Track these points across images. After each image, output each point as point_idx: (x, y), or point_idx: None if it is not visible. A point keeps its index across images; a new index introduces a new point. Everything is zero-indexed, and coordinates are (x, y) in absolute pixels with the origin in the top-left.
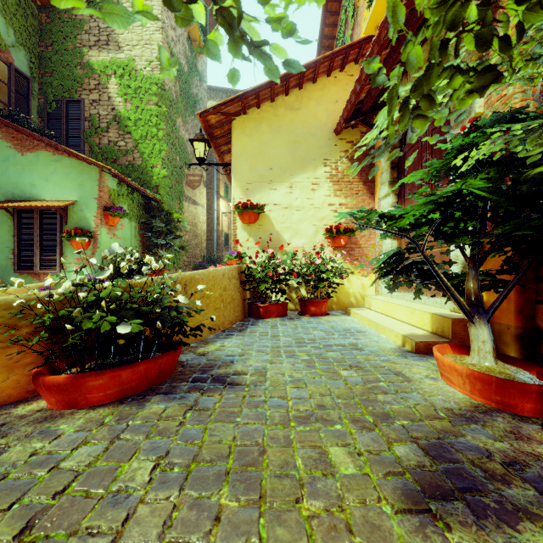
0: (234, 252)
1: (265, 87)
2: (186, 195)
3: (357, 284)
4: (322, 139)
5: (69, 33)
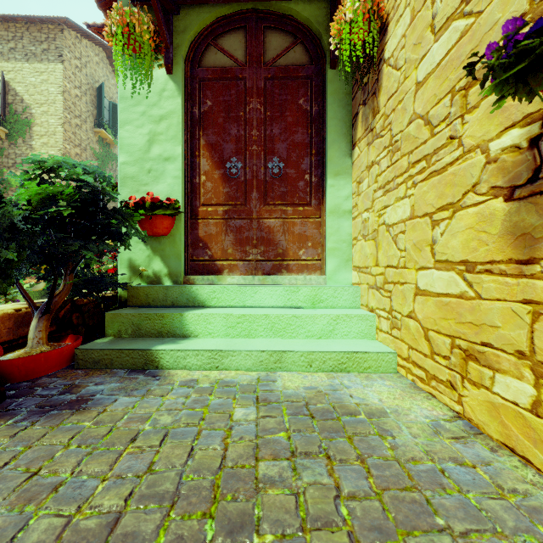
0: None
1: None
2: None
3: None
4: None
5: None
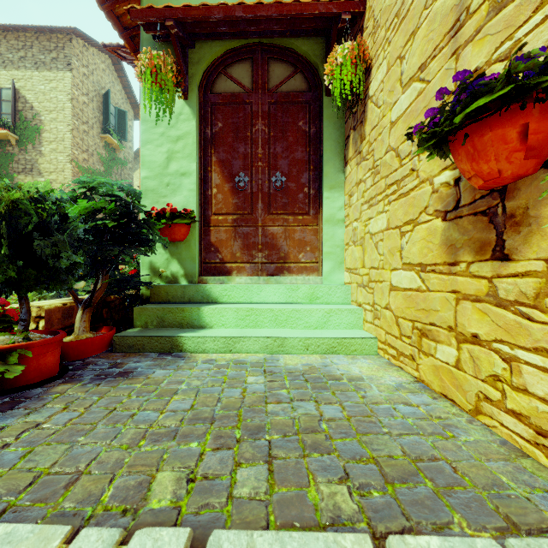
0: None
1: None
2: None
3: None
4: None
5: (4, 163)
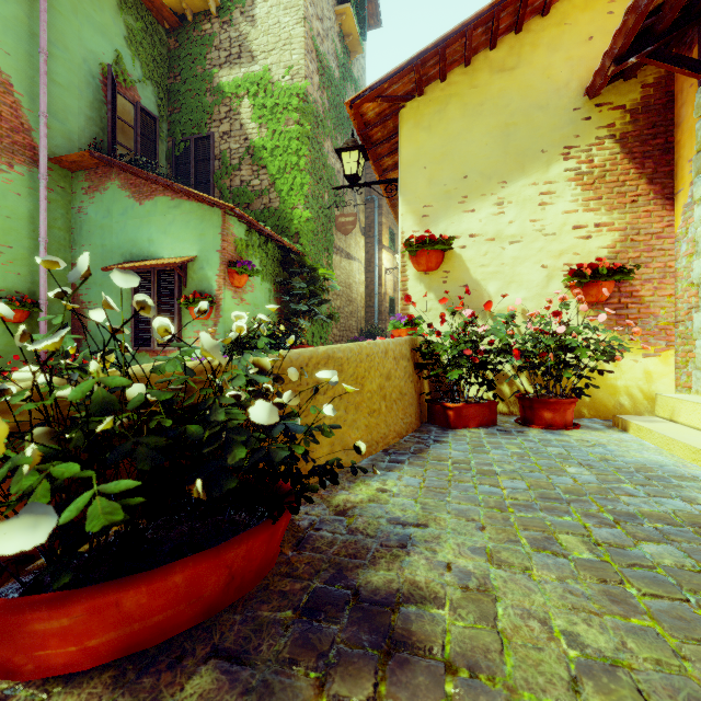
0: (403, 316)
1: (455, 37)
2: (336, 246)
3: (634, 371)
4: (561, 112)
5: (198, 54)
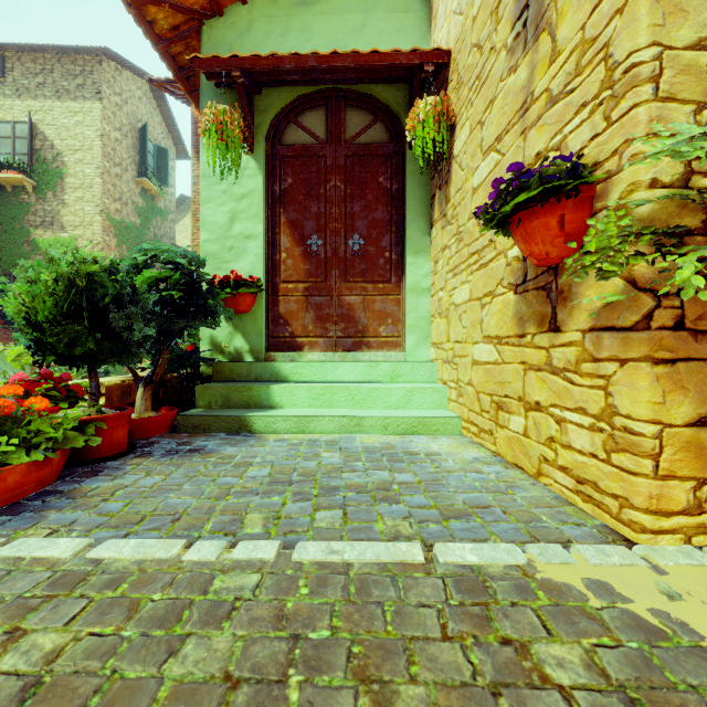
0: None
1: None
2: None
3: None
4: None
5: (18, 214)
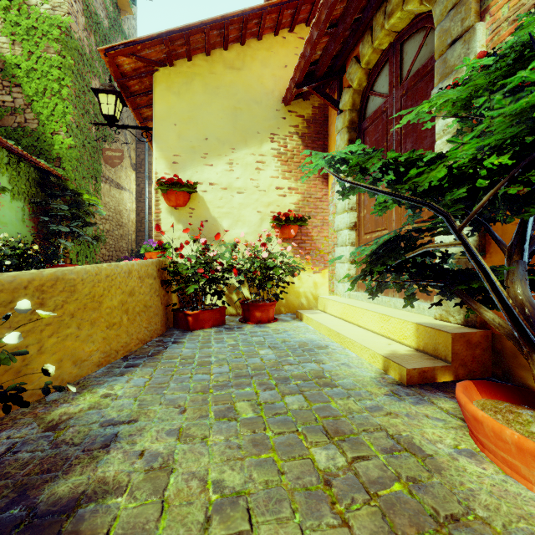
0: (155, 242)
1: (196, 30)
2: (106, 176)
3: (309, 282)
4: (269, 109)
5: None
